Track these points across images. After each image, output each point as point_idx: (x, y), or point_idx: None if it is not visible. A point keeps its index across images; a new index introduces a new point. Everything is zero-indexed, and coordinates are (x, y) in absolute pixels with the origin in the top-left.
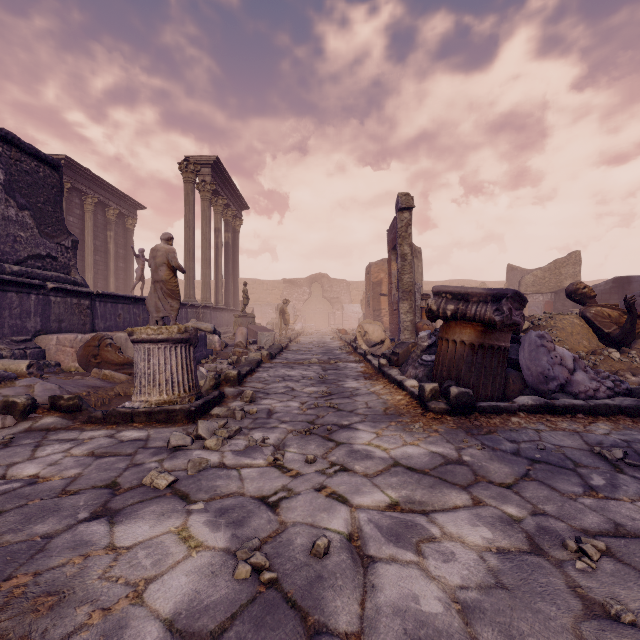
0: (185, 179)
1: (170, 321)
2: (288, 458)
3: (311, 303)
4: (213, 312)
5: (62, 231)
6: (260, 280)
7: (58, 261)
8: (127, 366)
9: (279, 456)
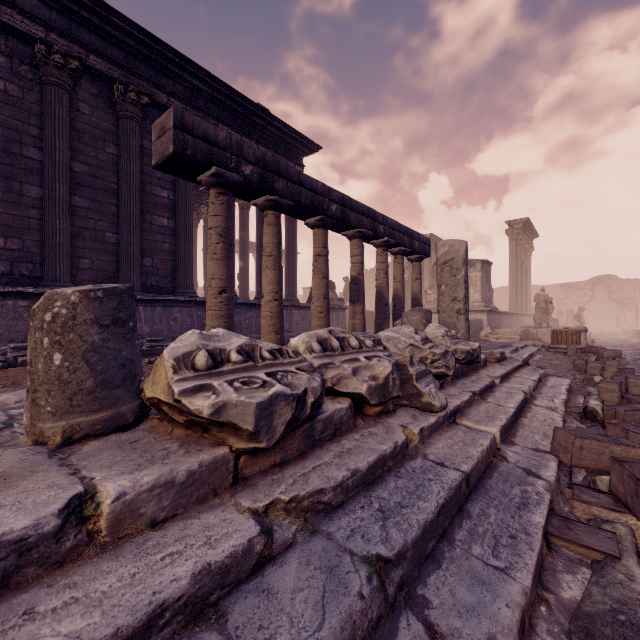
0: (510, 239)
1: (511, 323)
2: (634, 356)
3: (593, 305)
4: (522, 317)
5: (490, 288)
6: (534, 286)
7: (490, 300)
8: (539, 340)
9: (632, 355)
